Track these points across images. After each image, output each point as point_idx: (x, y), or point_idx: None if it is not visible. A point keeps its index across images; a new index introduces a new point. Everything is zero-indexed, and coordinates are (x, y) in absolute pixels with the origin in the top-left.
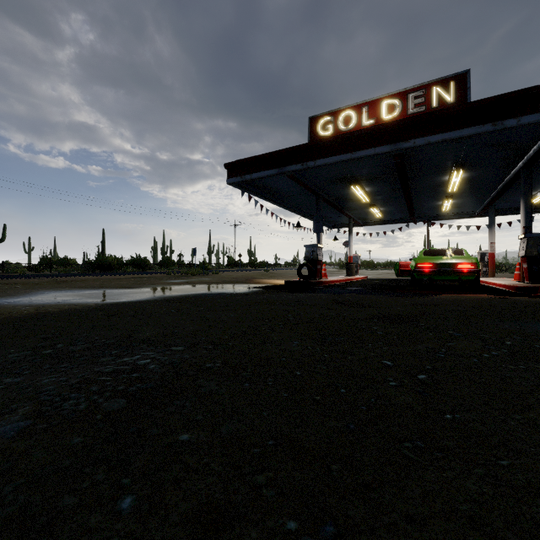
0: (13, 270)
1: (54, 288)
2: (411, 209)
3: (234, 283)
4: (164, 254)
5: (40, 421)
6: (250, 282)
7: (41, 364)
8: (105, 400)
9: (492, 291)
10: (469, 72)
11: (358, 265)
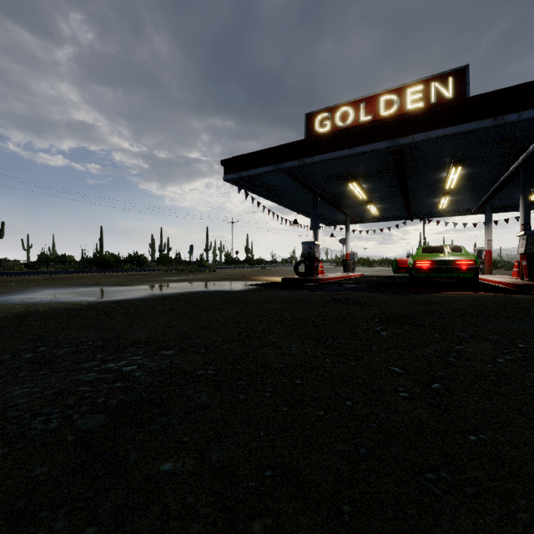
0: (11, 267)
1: (48, 285)
2: (408, 206)
3: (230, 281)
4: (162, 251)
5: (2, 444)
6: (246, 279)
7: (18, 371)
8: (80, 416)
9: (491, 289)
10: (468, 67)
11: (354, 262)
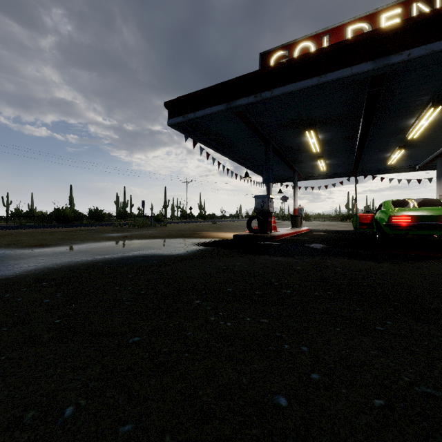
0: None
1: None
2: (357, 162)
3: (176, 238)
4: (125, 207)
5: None
6: (195, 235)
7: None
8: None
9: None
10: None
11: (302, 217)
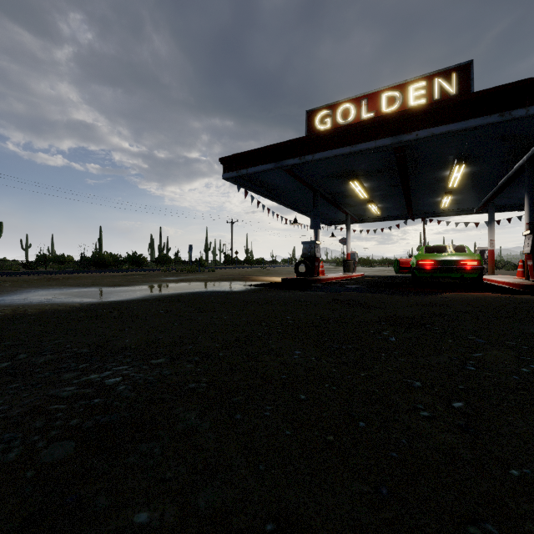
0: (8, 267)
1: (43, 286)
2: (409, 206)
3: (229, 281)
4: (161, 251)
5: None
6: (246, 279)
7: None
8: (47, 443)
9: (497, 289)
10: (472, 62)
11: (355, 262)
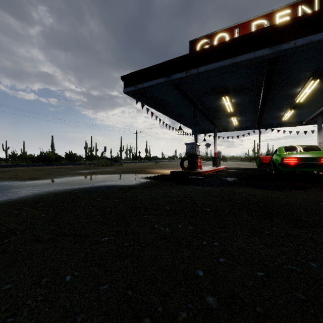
0: None
1: None
2: (260, 118)
3: (130, 173)
4: (92, 151)
5: None
6: (143, 172)
7: None
8: None
9: None
10: None
11: (220, 158)
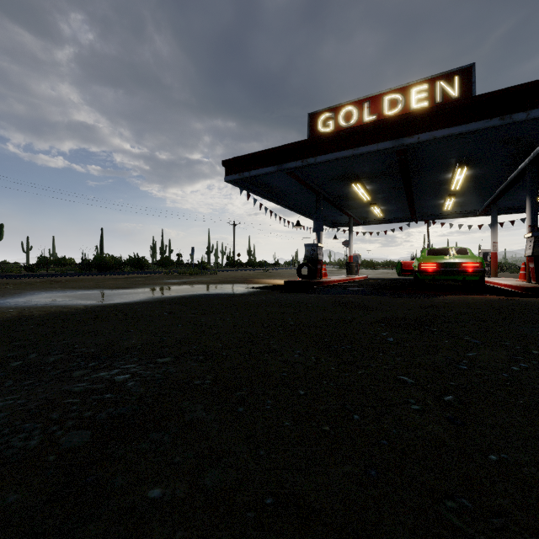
0: (9, 270)
1: (46, 288)
2: (412, 208)
3: (232, 283)
4: (163, 253)
5: None
6: (248, 282)
7: (3, 381)
8: (64, 432)
9: (498, 292)
10: (474, 65)
11: (358, 264)
